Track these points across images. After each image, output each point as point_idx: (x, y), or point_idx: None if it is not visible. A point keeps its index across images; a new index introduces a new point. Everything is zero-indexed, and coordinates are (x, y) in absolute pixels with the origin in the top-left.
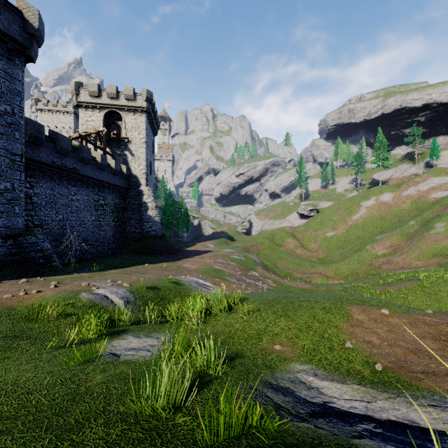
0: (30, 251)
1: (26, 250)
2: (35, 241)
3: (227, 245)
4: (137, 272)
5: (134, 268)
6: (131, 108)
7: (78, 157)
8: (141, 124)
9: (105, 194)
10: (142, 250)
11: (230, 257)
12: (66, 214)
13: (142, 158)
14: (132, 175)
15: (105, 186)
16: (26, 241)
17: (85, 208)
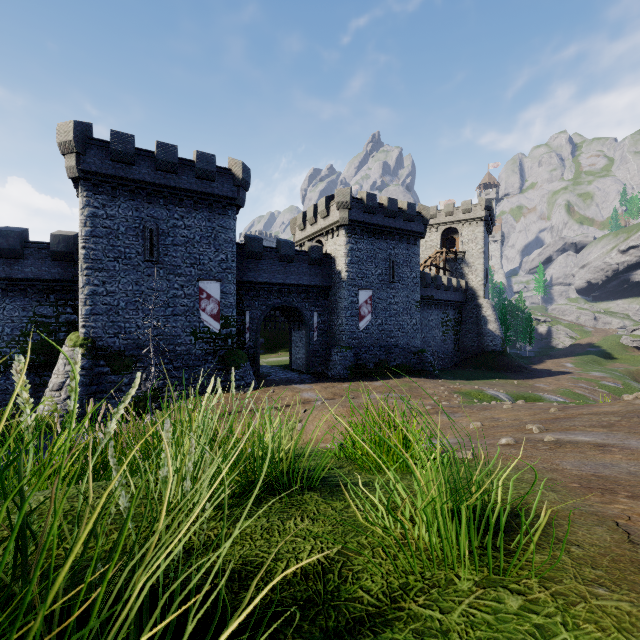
0: (425, 362)
1: (423, 362)
2: (427, 356)
3: (597, 366)
4: (496, 385)
5: (490, 381)
6: (468, 221)
7: (433, 285)
8: (478, 234)
9: (447, 311)
10: (484, 365)
11: (599, 383)
12: (426, 332)
13: (479, 269)
14: (469, 287)
15: (448, 304)
16: (422, 356)
17: (435, 326)
